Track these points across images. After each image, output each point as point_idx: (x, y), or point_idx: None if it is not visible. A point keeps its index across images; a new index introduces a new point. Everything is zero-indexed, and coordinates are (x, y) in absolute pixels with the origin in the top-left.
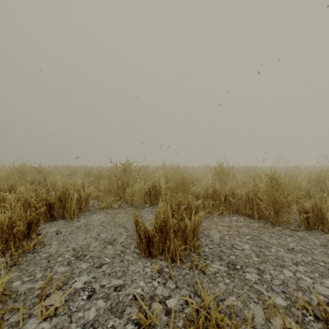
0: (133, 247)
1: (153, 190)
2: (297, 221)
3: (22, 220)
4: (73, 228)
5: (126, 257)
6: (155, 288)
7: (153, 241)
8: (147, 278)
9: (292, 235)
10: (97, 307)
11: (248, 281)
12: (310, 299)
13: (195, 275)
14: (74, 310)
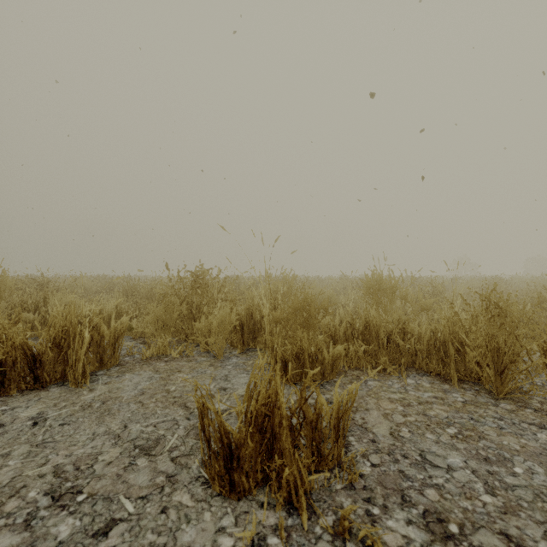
0: (197, 461)
1: (248, 322)
2: None
3: None
4: (75, 408)
5: (175, 497)
6: None
7: (242, 456)
8: None
9: (543, 425)
10: None
11: None
12: None
13: None
14: None
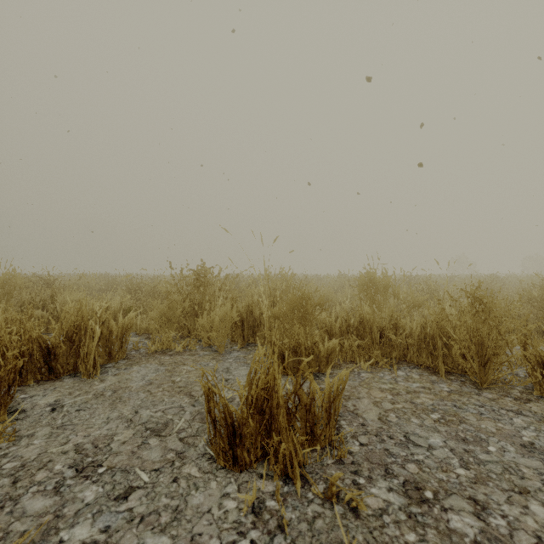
0: (203, 441)
1: (248, 318)
2: (528, 382)
3: None
4: (89, 397)
5: (185, 470)
6: None
7: (243, 434)
8: (227, 530)
9: (520, 411)
10: None
11: (458, 539)
12: None
13: (336, 521)
14: None
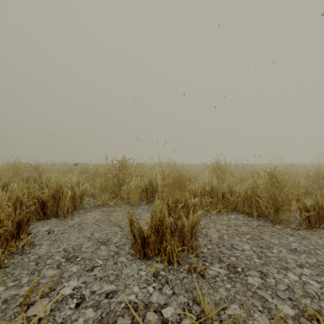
0: (128, 247)
1: (149, 187)
2: (298, 219)
3: (10, 220)
4: (66, 227)
5: (120, 259)
6: (150, 294)
7: (148, 241)
8: (141, 283)
9: (293, 234)
10: (86, 317)
11: (250, 286)
12: (320, 307)
13: (193, 279)
14: (60, 321)
